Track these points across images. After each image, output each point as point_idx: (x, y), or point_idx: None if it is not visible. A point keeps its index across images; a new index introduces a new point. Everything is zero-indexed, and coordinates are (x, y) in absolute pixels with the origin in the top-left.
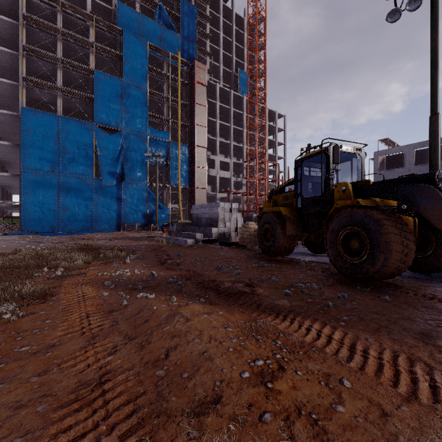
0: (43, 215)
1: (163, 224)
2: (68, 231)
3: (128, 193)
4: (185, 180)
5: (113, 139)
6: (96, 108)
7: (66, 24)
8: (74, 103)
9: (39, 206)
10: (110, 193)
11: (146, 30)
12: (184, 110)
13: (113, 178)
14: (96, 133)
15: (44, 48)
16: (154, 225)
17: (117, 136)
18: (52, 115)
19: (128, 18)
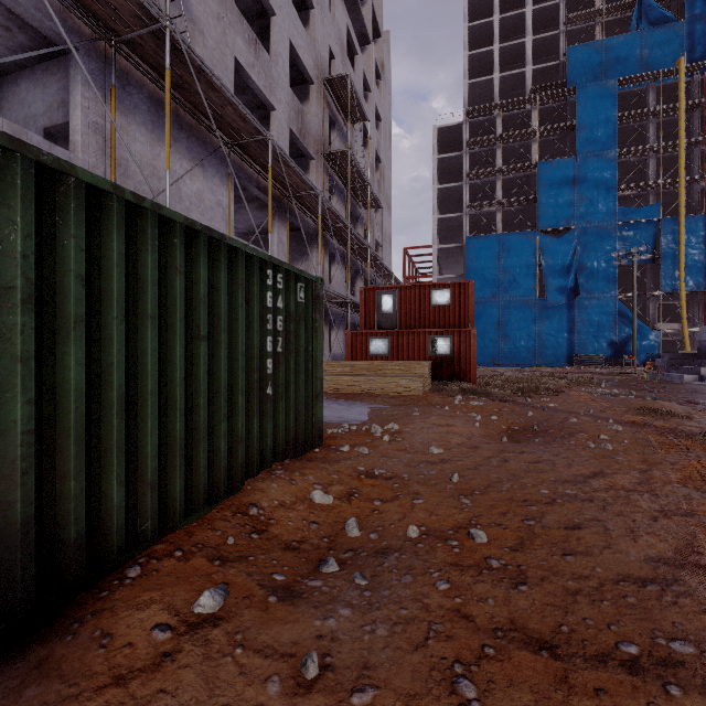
0: (484, 345)
1: (646, 357)
2: (508, 363)
3: (584, 313)
4: (695, 279)
5: (562, 243)
6: (539, 209)
7: (504, 123)
8: (512, 212)
9: (480, 336)
10: (558, 315)
11: (614, 57)
12: (692, 153)
13: (562, 295)
14: (540, 242)
15: (482, 163)
16: (628, 358)
17: (568, 237)
18: (492, 236)
19: (582, 62)
